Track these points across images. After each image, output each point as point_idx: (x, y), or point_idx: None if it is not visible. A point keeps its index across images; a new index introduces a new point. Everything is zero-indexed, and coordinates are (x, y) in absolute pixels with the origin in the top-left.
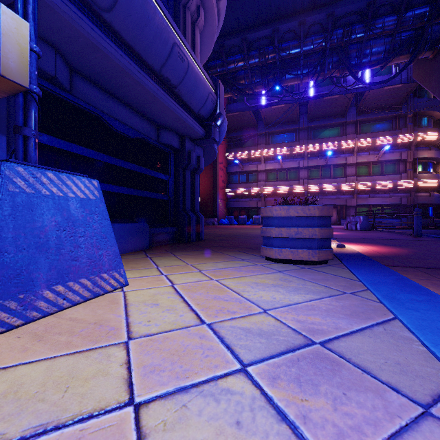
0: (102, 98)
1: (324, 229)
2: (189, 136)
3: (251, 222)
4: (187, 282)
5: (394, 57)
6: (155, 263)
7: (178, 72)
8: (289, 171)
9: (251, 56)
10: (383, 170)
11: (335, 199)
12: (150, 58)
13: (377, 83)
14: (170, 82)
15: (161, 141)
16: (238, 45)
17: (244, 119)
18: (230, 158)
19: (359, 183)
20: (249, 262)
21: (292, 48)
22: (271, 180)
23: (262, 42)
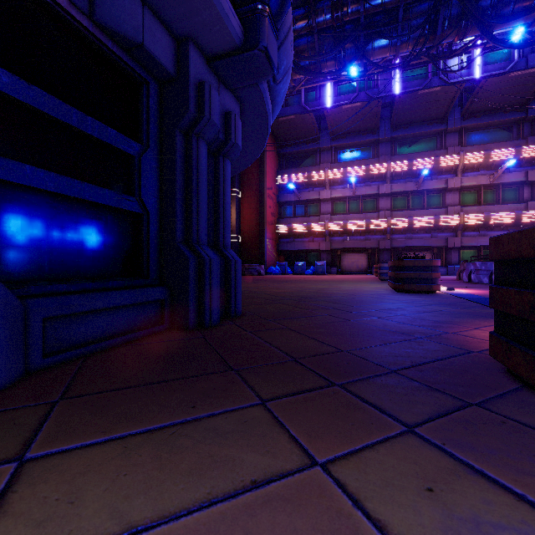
0: None
1: None
2: (199, 40)
3: (312, 270)
4: None
5: None
6: None
7: None
8: (365, 200)
9: (320, 9)
10: (500, 197)
11: (430, 239)
12: None
13: (529, 43)
14: None
15: (102, 21)
16: None
17: (302, 126)
18: (282, 182)
19: (466, 216)
20: None
21: None
22: (338, 212)
23: None
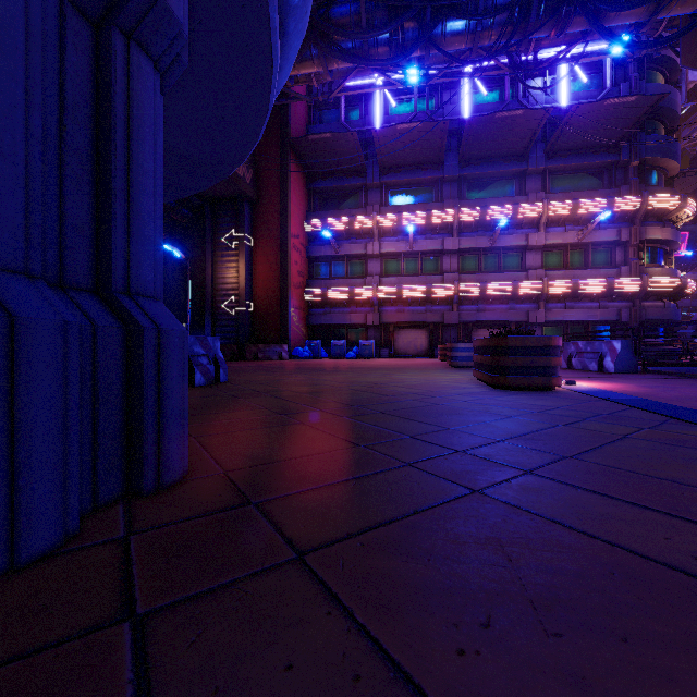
0: None
1: None
2: None
3: (355, 353)
4: None
5: None
6: None
7: None
8: (425, 258)
9: None
10: (590, 260)
11: (507, 311)
12: None
13: (649, 43)
14: None
15: None
16: None
17: (341, 151)
18: (314, 229)
19: (551, 282)
20: None
21: None
22: (391, 274)
23: None
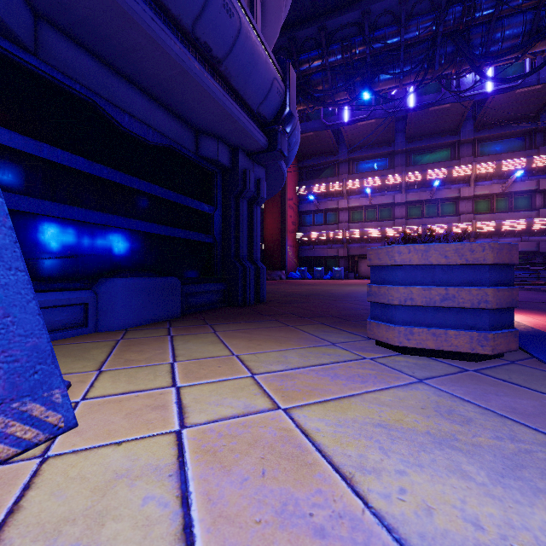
0: (99, 73)
1: (502, 290)
2: (244, 148)
3: (330, 276)
4: (217, 416)
5: (539, 40)
6: (174, 351)
7: (223, 35)
8: (381, 208)
9: (332, 52)
10: (513, 205)
11: None
12: (174, 2)
13: (513, 79)
14: (212, 53)
15: (201, 154)
16: (313, 36)
17: (320, 141)
18: (302, 193)
19: (478, 223)
20: (346, 352)
21: (389, 36)
22: (356, 221)
23: (346, 31)
